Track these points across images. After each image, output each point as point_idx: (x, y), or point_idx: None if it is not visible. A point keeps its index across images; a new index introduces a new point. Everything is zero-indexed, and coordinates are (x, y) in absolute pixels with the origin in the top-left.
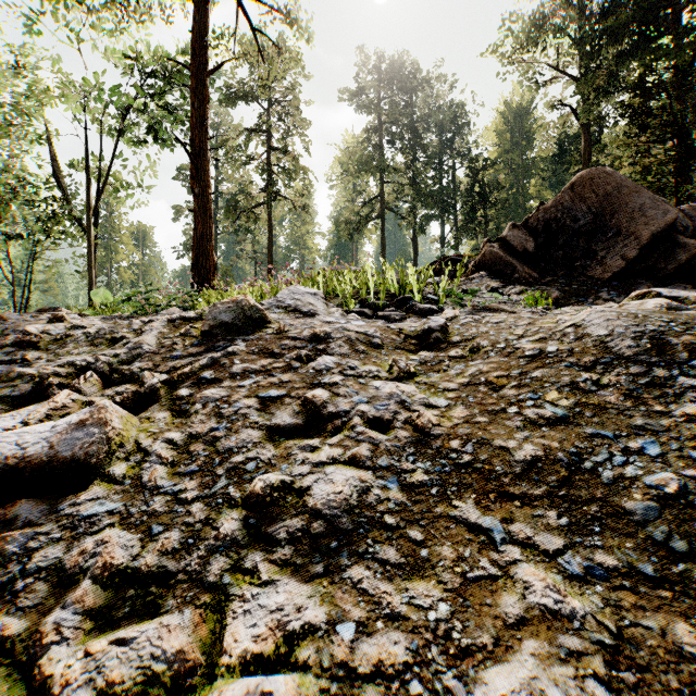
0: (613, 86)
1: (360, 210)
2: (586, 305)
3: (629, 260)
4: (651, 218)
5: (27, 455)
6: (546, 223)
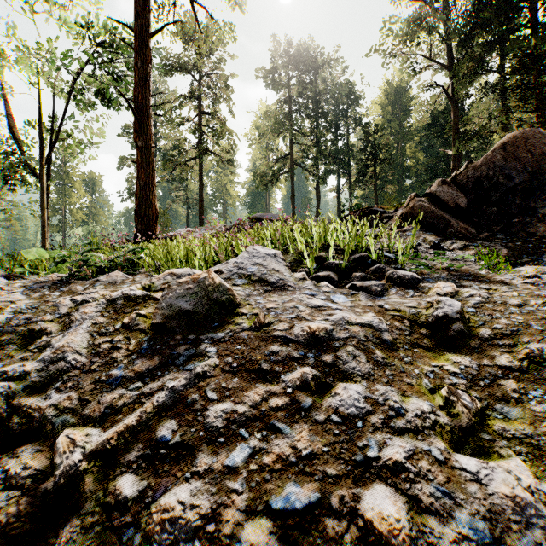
0: (481, 69)
1: (274, 165)
2: (542, 264)
3: None
4: None
5: None
6: (477, 180)
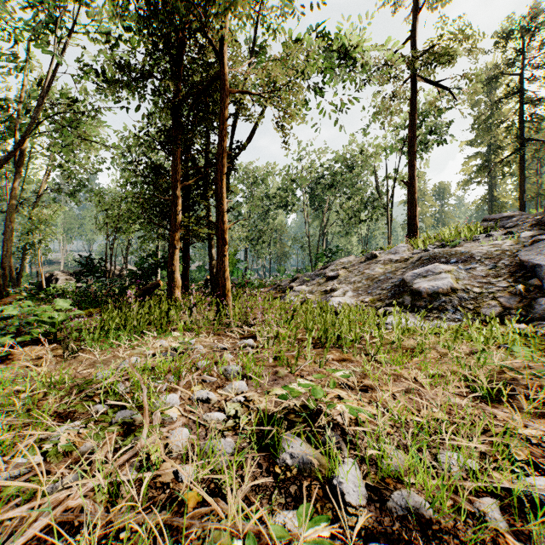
0: None
1: None
2: None
3: None
4: None
5: (331, 275)
6: None
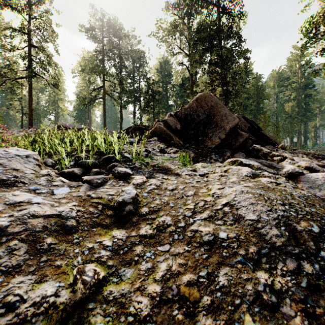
0: (202, 61)
1: (92, 92)
2: (207, 162)
3: (222, 139)
4: (229, 120)
5: None
6: (185, 116)
